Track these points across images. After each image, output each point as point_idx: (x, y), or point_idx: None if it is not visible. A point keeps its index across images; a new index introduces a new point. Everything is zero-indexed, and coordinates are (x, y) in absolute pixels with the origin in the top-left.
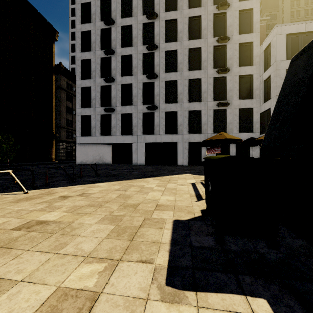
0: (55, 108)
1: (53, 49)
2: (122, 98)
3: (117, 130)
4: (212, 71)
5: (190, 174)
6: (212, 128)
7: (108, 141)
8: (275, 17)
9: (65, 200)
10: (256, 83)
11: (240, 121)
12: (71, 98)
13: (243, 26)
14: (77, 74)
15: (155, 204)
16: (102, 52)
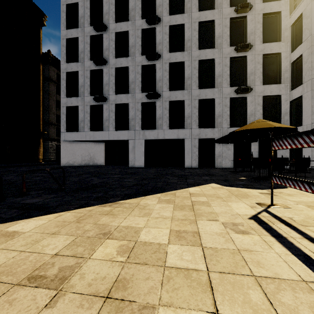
0: (43, 102)
1: (40, 34)
2: (116, 85)
3: (110, 124)
4: (229, 50)
5: (218, 184)
6: (228, 121)
7: (99, 138)
8: None
9: None
10: (285, 64)
11: (264, 112)
12: None
13: None
14: (61, 56)
15: None
16: (92, 29)
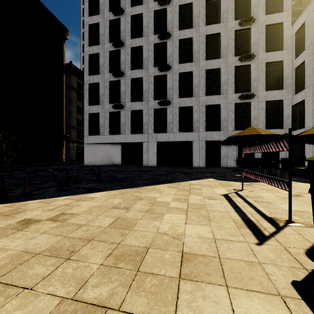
0: (65, 108)
1: (63, 48)
2: (132, 94)
3: (126, 128)
4: (234, 59)
5: (214, 179)
6: (233, 125)
7: (117, 140)
8: (300, 3)
9: (19, 233)
10: (287, 71)
11: (267, 116)
12: (82, 97)
13: (270, 5)
14: (84, 70)
15: (178, 251)
16: (111, 45)
